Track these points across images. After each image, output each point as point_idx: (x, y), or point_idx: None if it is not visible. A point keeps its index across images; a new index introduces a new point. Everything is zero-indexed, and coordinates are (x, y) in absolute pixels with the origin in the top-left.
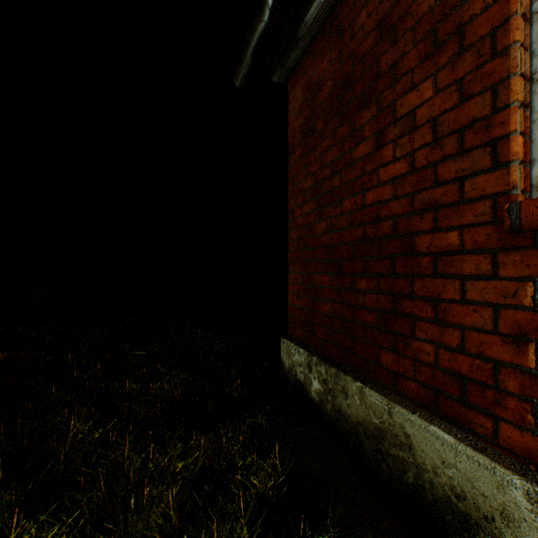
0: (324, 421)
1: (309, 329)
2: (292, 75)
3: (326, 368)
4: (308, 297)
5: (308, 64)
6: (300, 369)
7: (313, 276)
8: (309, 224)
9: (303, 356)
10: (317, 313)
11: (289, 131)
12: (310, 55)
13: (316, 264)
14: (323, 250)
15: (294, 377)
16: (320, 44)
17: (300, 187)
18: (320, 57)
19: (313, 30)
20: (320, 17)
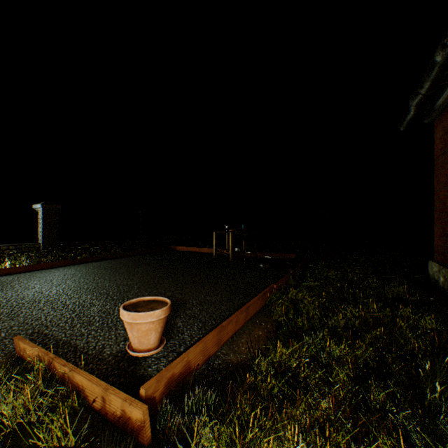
0: (443, 294)
1: (443, 255)
2: (436, 118)
3: (444, 269)
4: (443, 238)
5: (442, 117)
6: (435, 274)
7: (444, 227)
8: (443, 200)
9: (436, 267)
10: (446, 246)
11: (435, 148)
12: (443, 113)
13: (445, 221)
14: (447, 215)
15: (433, 279)
16: (447, 111)
17: (439, 180)
18: (447, 117)
19: (441, 106)
20: (444, 103)
